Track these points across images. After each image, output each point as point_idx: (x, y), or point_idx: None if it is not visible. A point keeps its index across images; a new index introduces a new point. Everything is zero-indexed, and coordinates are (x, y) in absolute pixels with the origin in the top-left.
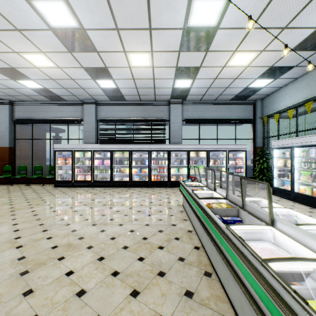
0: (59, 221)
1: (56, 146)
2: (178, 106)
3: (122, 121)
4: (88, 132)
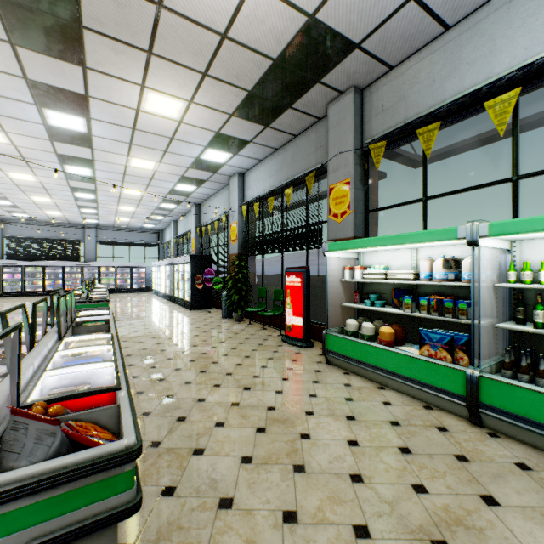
0: (3, 304)
1: None
2: (93, 231)
3: (34, 240)
4: None
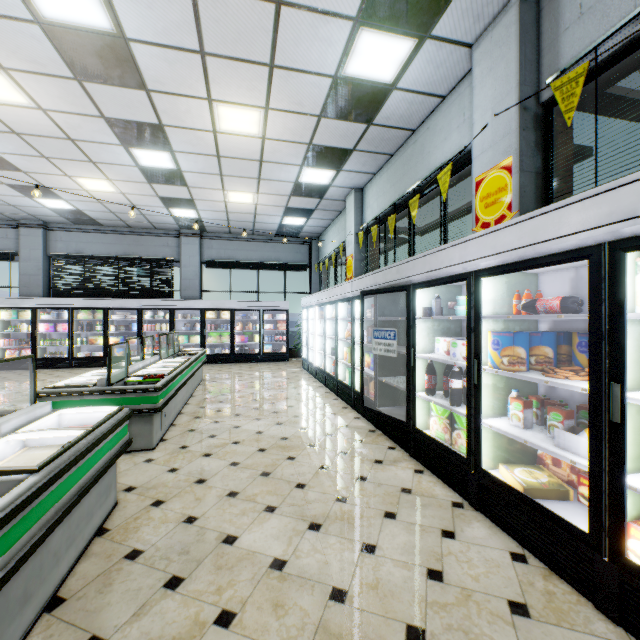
0: None
1: None
2: (195, 241)
3: (97, 260)
4: (30, 275)
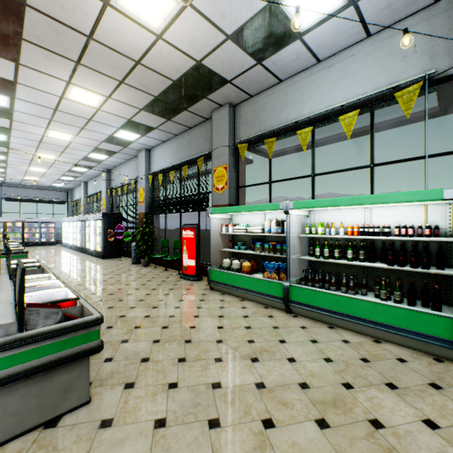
0: None
1: None
2: None
3: None
4: None
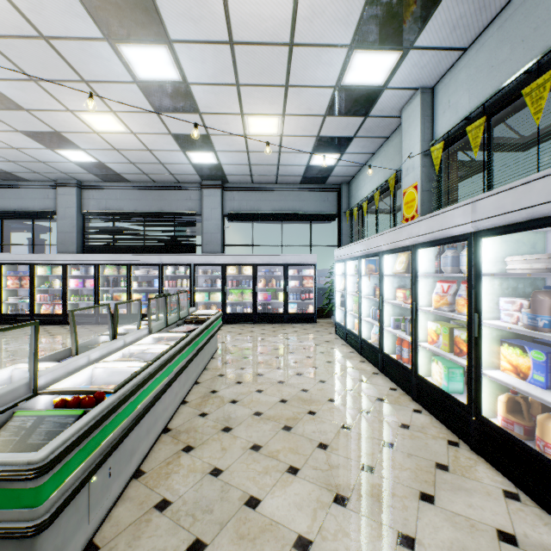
0: None
1: (3, 257)
2: (216, 193)
3: (124, 216)
4: (65, 233)
